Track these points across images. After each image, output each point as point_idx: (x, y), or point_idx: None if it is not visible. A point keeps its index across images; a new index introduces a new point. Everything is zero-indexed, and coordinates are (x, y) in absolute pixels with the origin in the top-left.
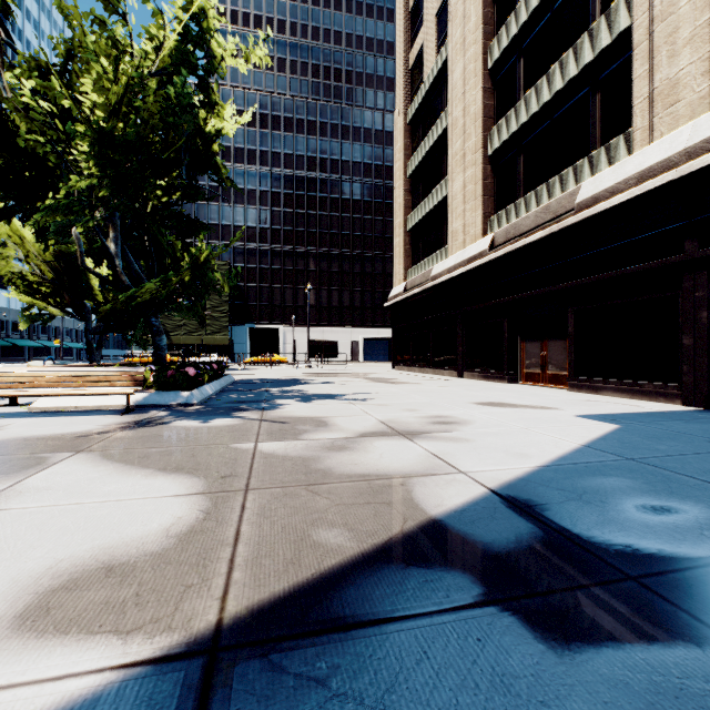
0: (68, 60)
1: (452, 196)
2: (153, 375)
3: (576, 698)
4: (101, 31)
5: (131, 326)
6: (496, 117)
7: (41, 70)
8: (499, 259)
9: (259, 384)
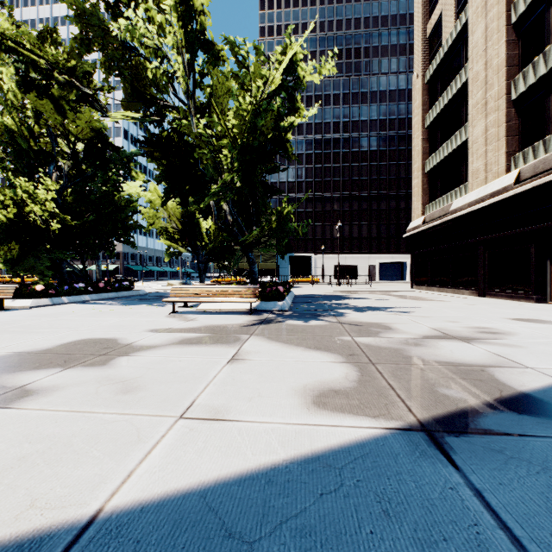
0: (209, 99)
1: (472, 140)
2: (259, 291)
3: None
4: (236, 80)
5: (223, 258)
6: (521, 64)
7: (197, 108)
8: (526, 191)
9: (313, 298)
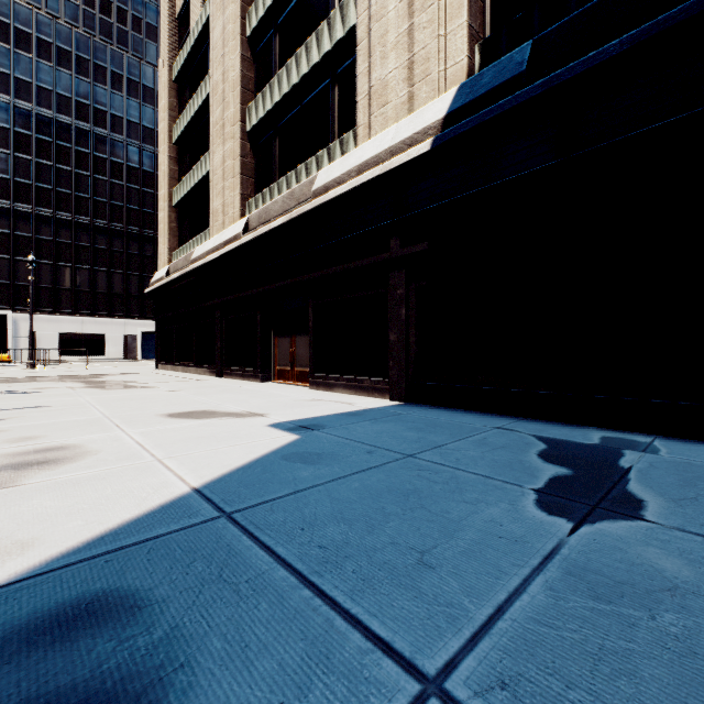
0: None
1: (213, 170)
2: None
3: None
4: None
5: None
6: (256, 92)
7: None
8: (251, 244)
9: None
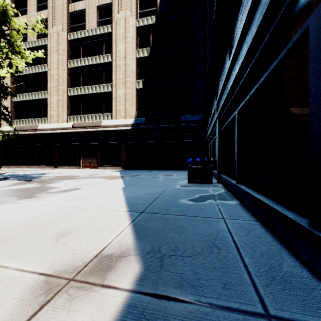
0: None
1: (51, 101)
2: None
3: (137, 177)
4: None
5: None
6: (71, 84)
7: None
8: (77, 131)
9: None
